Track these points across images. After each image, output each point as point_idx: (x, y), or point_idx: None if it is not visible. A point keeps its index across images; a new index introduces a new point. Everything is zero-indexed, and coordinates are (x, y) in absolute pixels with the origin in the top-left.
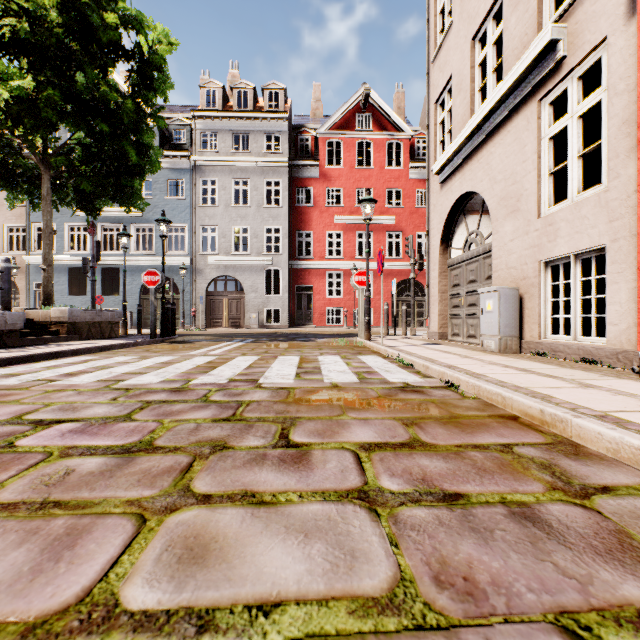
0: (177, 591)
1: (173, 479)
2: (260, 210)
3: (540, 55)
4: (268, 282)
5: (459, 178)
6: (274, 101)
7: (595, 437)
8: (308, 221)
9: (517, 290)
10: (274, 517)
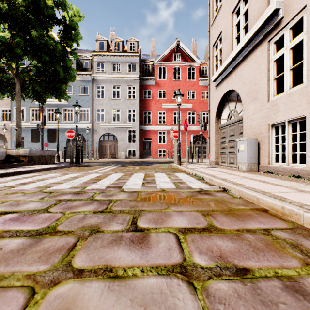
0: None
1: (61, 256)
2: (125, 101)
3: (269, 17)
4: (129, 136)
5: (225, 83)
6: (132, 47)
7: None
8: (149, 106)
9: (256, 139)
10: (123, 290)
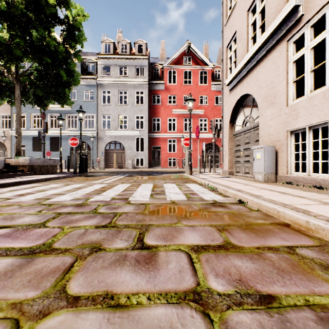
0: None
1: (55, 279)
2: (133, 106)
3: (288, 14)
4: (137, 144)
5: (240, 87)
6: (140, 49)
7: None
8: (158, 112)
9: (274, 147)
10: (126, 324)
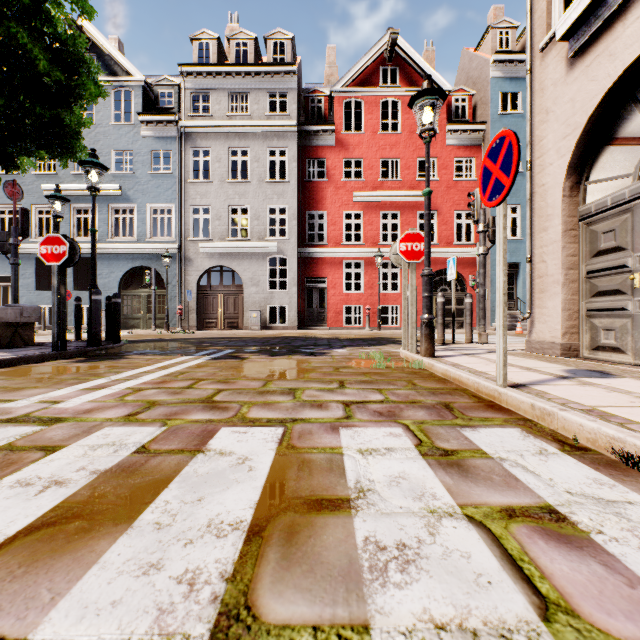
0: None
1: None
2: (262, 186)
3: None
4: (275, 276)
5: None
6: (279, 54)
7: None
8: (321, 199)
9: None
10: None
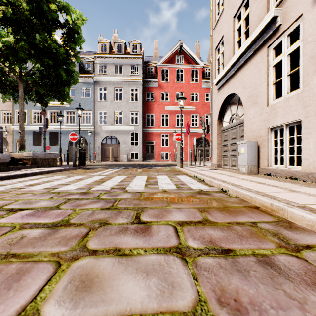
0: (73, 308)
1: (77, 241)
2: (128, 103)
3: (268, 24)
4: (132, 139)
5: (227, 87)
6: (135, 49)
7: (300, 218)
8: (152, 109)
9: (256, 142)
10: (130, 263)
